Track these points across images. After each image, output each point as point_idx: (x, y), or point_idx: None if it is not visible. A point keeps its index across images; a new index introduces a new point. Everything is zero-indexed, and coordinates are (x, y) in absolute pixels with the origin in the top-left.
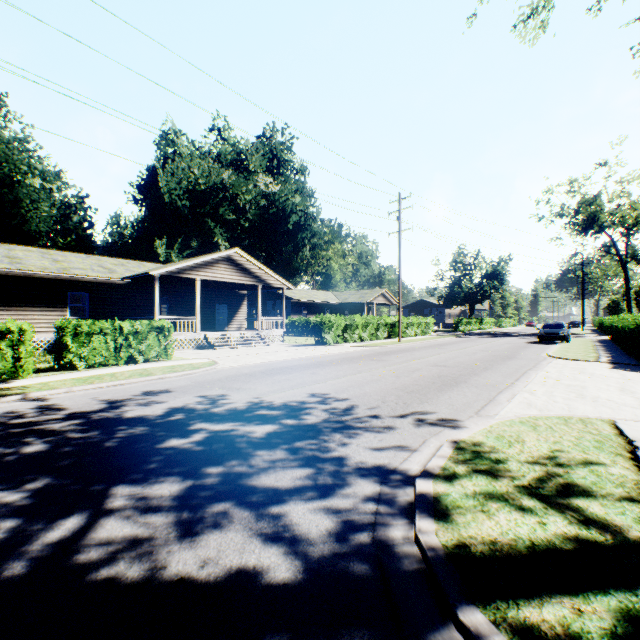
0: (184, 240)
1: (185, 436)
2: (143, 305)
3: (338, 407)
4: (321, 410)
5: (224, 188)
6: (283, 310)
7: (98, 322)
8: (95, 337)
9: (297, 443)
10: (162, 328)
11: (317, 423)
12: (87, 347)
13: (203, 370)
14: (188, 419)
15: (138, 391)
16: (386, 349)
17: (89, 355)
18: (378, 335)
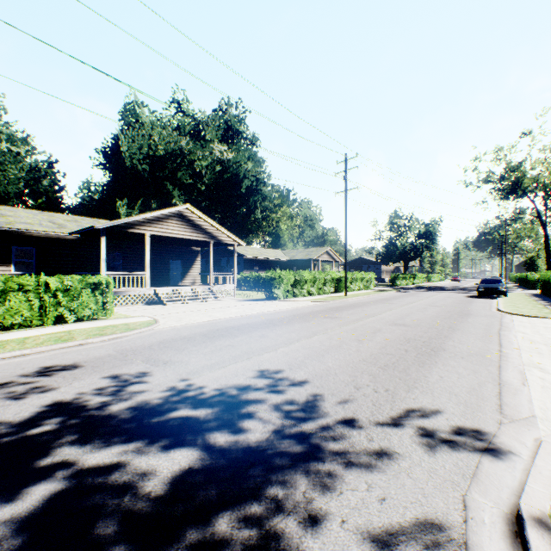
0: (144, 201)
1: (14, 493)
2: (95, 260)
3: (295, 399)
4: (271, 407)
5: (182, 154)
6: (234, 266)
7: (17, 277)
8: (12, 295)
9: (223, 519)
10: (99, 284)
11: (264, 442)
12: (2, 306)
13: (137, 332)
14: (57, 434)
15: (34, 367)
16: (335, 304)
17: (5, 315)
18: (325, 290)
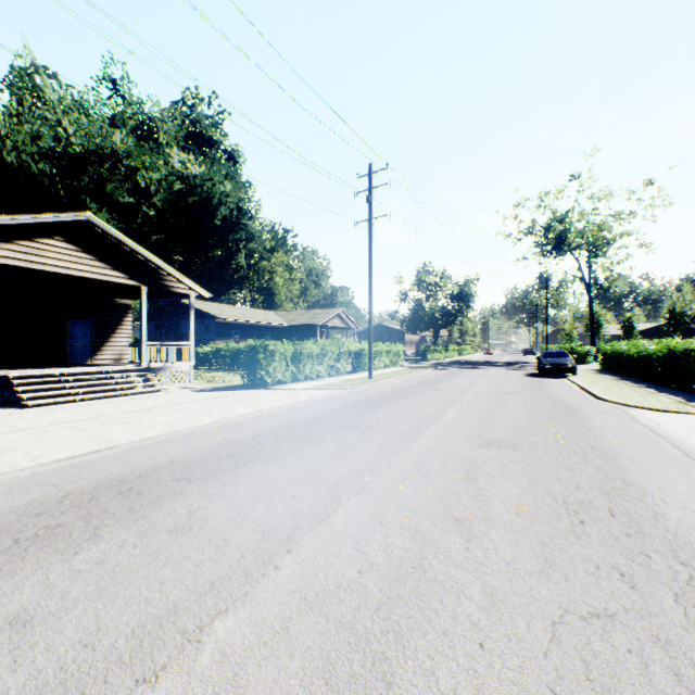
0: None
1: None
2: None
3: None
4: None
5: (114, 155)
6: (191, 331)
7: None
8: None
9: None
10: None
11: None
12: None
13: None
14: None
15: None
16: (360, 394)
17: None
18: (339, 368)
